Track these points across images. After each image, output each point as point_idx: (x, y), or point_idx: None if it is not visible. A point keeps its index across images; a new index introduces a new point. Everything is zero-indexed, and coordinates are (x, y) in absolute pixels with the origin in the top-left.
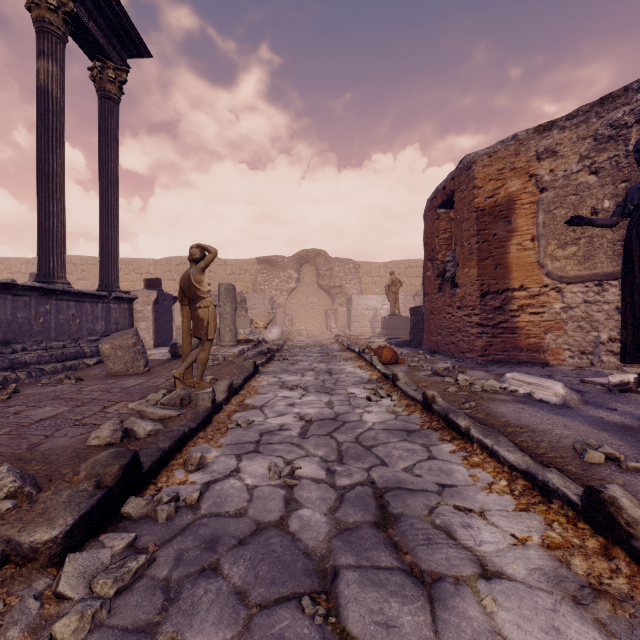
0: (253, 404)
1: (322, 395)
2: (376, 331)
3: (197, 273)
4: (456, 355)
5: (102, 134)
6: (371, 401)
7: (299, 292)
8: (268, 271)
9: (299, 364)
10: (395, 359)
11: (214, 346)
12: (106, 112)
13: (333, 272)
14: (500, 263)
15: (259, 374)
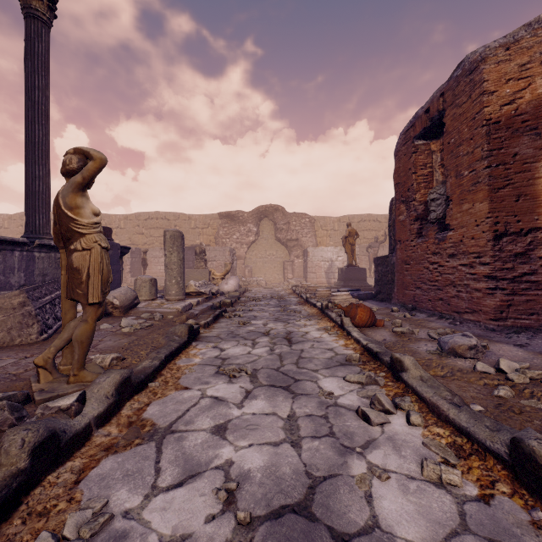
0: (155, 421)
1: (278, 397)
2: (331, 281)
3: (69, 192)
4: (446, 315)
5: (27, 58)
6: (370, 424)
7: (258, 245)
8: (229, 225)
9: (252, 323)
10: (372, 321)
11: (159, 300)
12: (32, 33)
13: (290, 226)
14: (524, 193)
15: (197, 341)
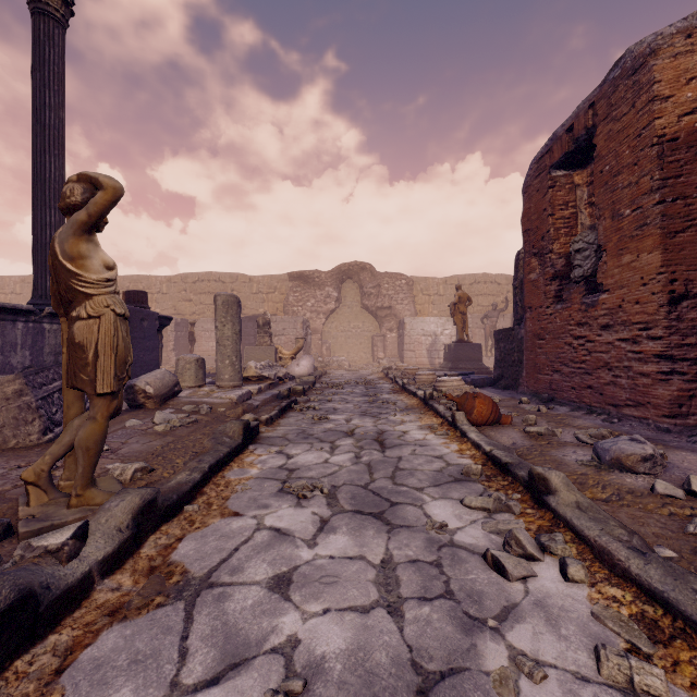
0: (187, 567)
1: (367, 530)
2: (435, 362)
3: (69, 236)
4: (598, 408)
5: (35, 68)
6: (507, 578)
7: (339, 315)
8: (302, 289)
9: (330, 419)
10: (496, 417)
11: (208, 387)
12: (41, 35)
13: (381, 290)
14: None
15: (255, 444)
